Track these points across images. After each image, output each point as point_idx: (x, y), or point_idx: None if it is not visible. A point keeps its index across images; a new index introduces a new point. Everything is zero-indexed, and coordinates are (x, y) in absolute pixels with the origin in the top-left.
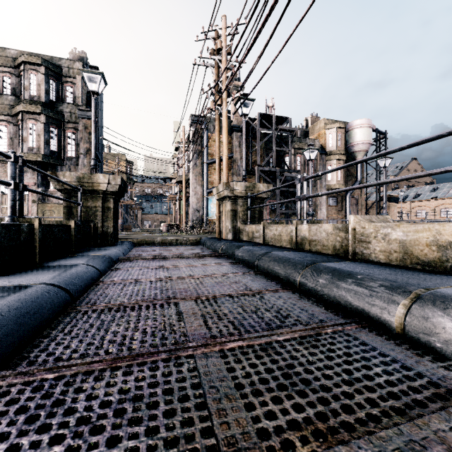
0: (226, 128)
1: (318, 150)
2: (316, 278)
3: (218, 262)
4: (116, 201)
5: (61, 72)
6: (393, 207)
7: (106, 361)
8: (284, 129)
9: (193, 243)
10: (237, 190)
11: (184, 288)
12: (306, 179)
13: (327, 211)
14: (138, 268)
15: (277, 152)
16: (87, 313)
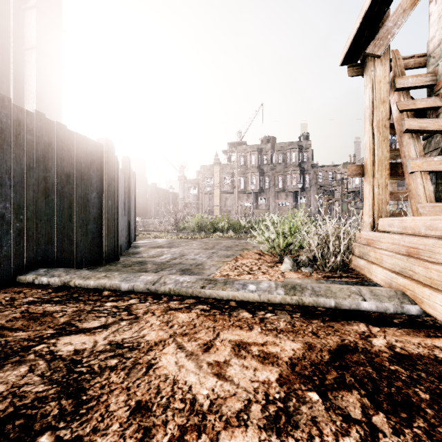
0: None
1: None
2: None
3: None
4: None
5: (303, 148)
6: None
7: None
8: None
9: None
10: None
11: None
12: None
13: None
14: None
15: None
16: None
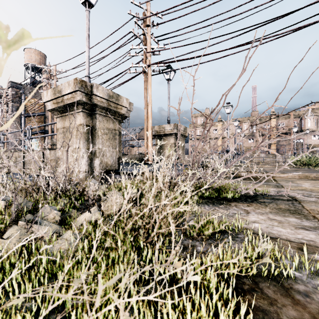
0: None
1: None
2: None
3: None
4: None
5: None
6: (133, 149)
7: None
8: None
9: None
10: None
11: None
12: None
13: None
14: None
15: None
16: None
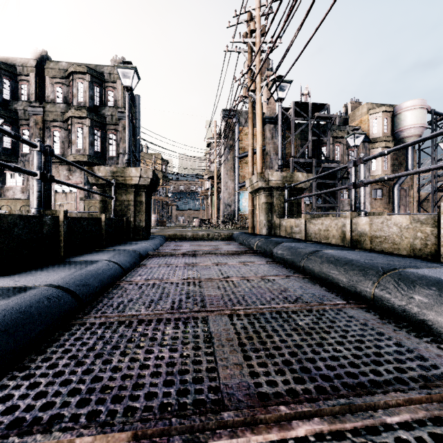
0: (260, 115)
1: (364, 134)
2: (406, 293)
3: (254, 260)
4: (149, 195)
5: (104, 78)
6: None
7: (82, 442)
8: (322, 117)
9: (225, 238)
10: (273, 180)
11: (215, 295)
12: (364, 161)
13: (370, 205)
14: (165, 265)
15: (313, 143)
16: (92, 328)
